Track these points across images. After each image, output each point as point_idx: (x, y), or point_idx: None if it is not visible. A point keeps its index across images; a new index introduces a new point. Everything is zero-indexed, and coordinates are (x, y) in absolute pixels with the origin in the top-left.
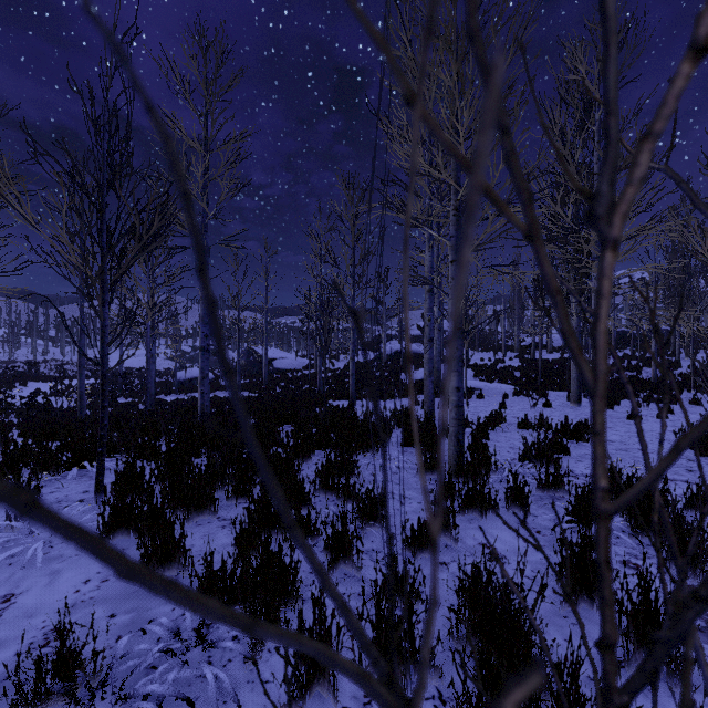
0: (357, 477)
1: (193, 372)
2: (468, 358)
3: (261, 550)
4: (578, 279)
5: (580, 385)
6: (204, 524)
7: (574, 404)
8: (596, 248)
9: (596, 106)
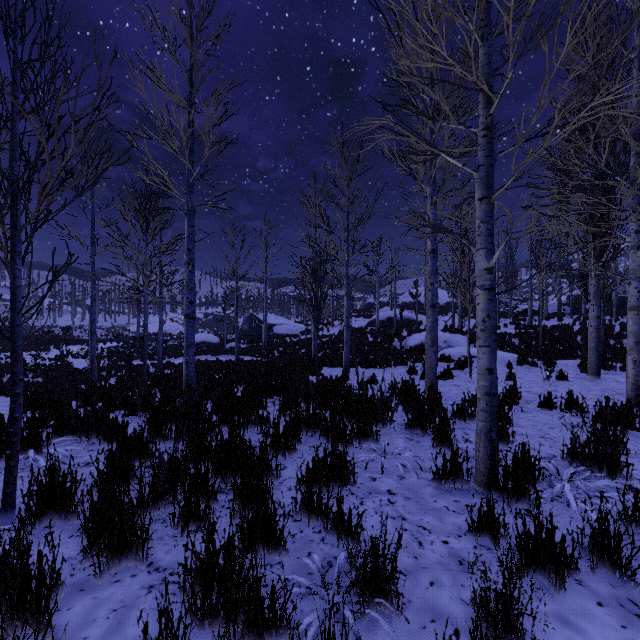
0: (353, 485)
1: (201, 336)
2: (462, 325)
3: None
4: (598, 237)
5: (599, 355)
6: (123, 581)
7: (592, 376)
8: (636, 196)
9: (636, 29)
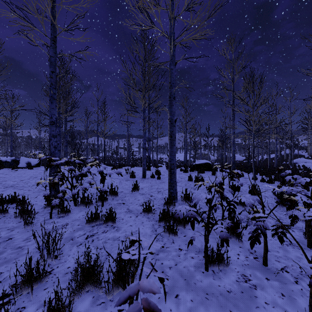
0: None
1: None
2: None
3: (241, 167)
4: None
5: None
6: None
7: None
8: None
9: None
